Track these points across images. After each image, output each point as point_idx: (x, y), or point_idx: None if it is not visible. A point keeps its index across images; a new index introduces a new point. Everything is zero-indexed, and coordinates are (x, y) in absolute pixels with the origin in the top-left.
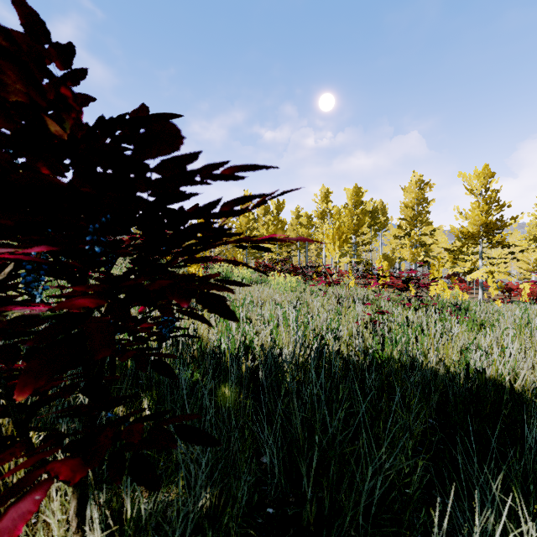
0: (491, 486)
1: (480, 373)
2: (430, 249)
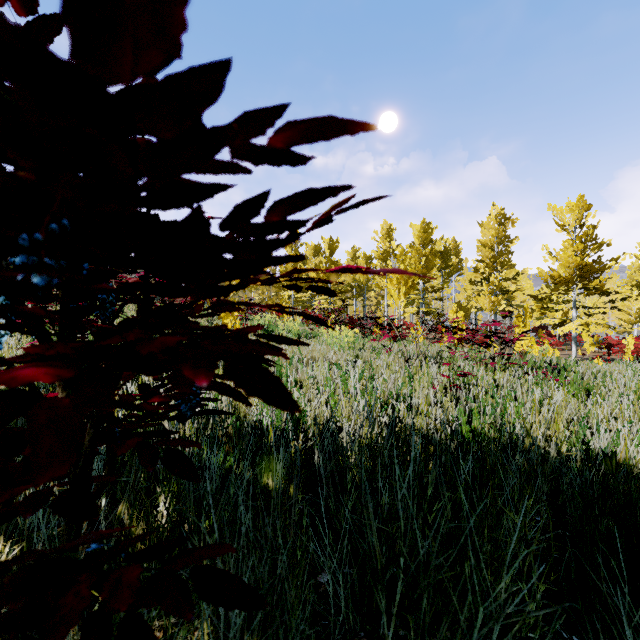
0: (634, 616)
1: (610, 459)
2: (513, 297)
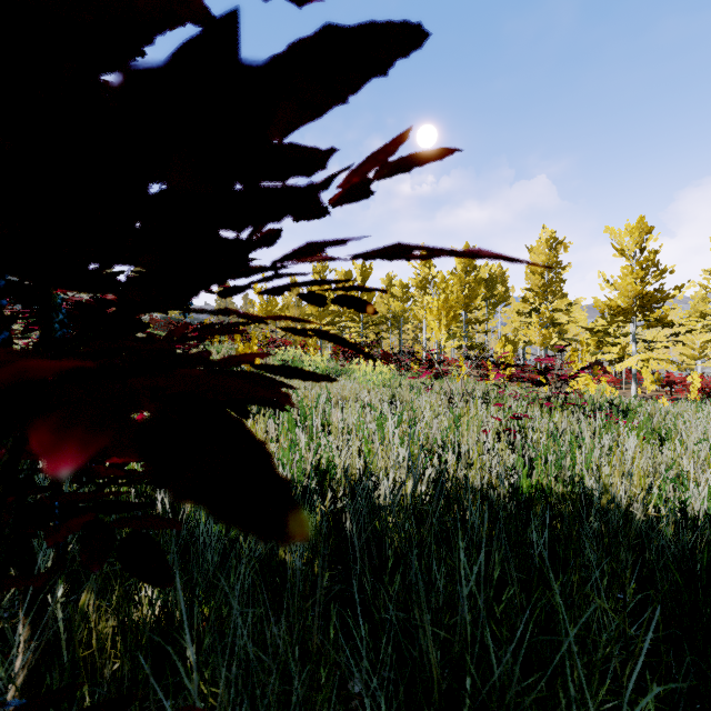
0: None
1: None
2: (566, 330)
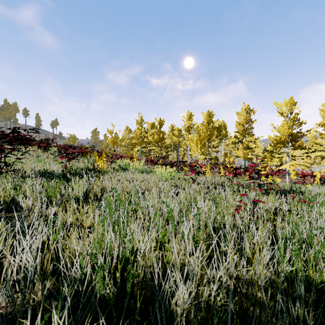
0: None
1: None
2: (254, 150)
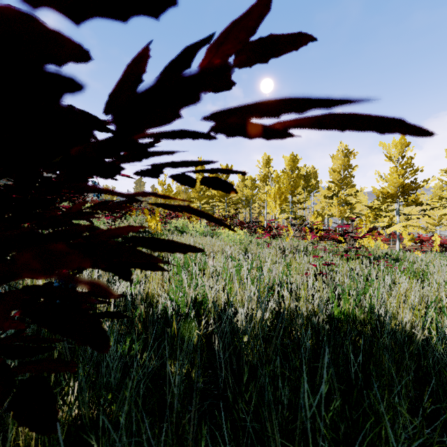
0: None
1: None
2: (354, 207)
